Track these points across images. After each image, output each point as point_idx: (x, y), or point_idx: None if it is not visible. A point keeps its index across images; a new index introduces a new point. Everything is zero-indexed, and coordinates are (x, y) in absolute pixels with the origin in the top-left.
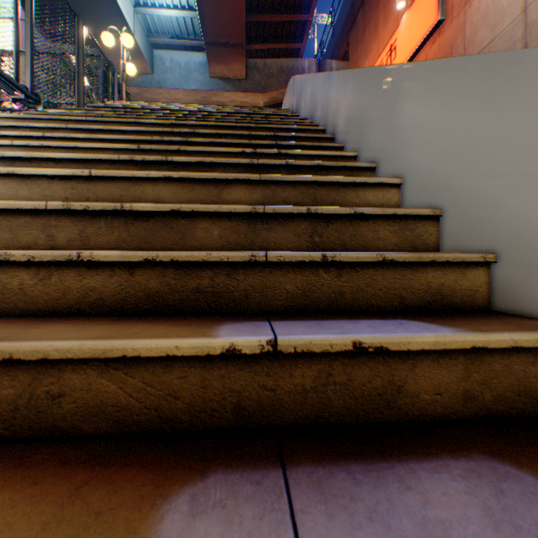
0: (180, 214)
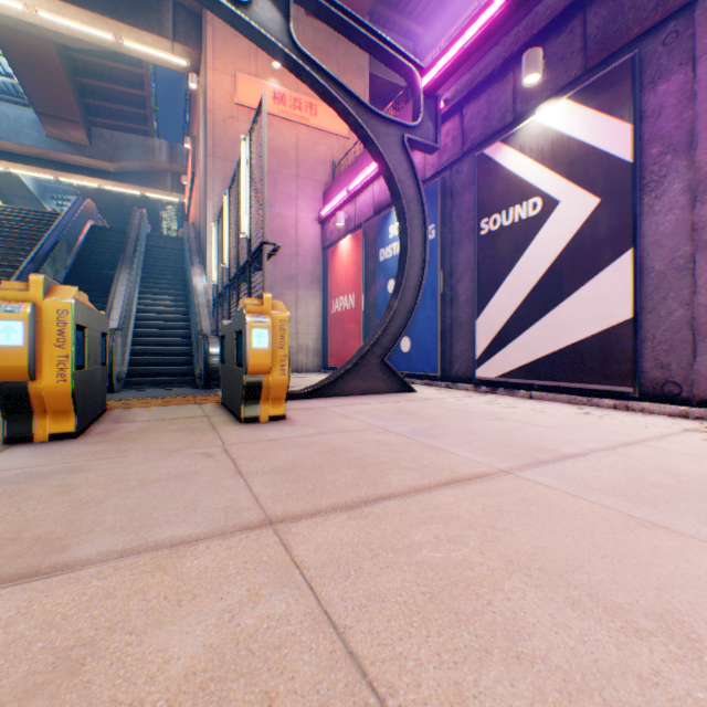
0: None
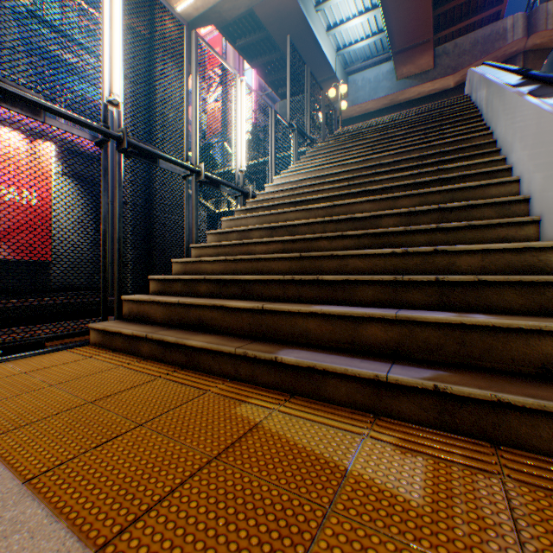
0: (395, 162)
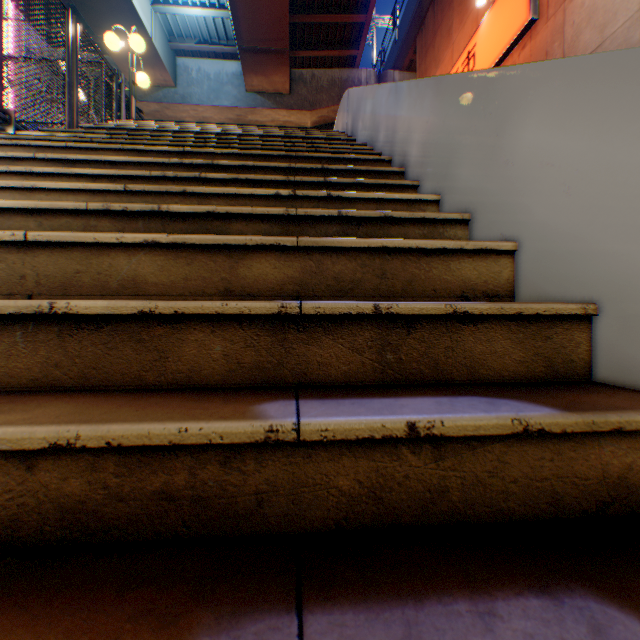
0: (155, 317)
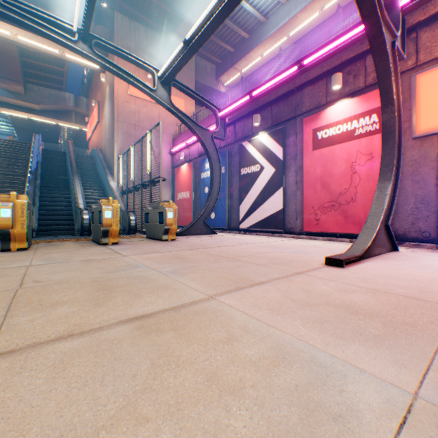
0: None
